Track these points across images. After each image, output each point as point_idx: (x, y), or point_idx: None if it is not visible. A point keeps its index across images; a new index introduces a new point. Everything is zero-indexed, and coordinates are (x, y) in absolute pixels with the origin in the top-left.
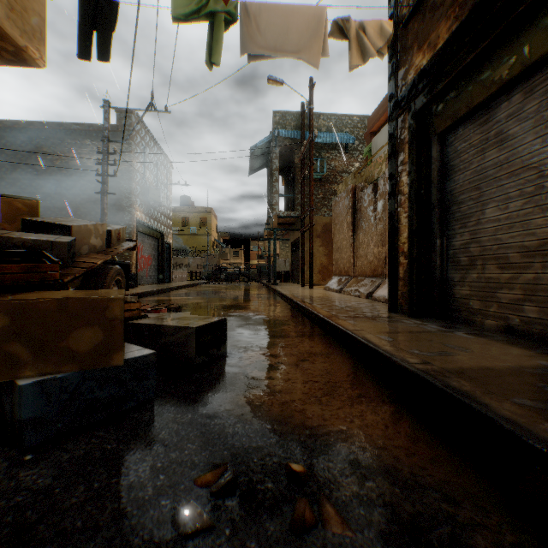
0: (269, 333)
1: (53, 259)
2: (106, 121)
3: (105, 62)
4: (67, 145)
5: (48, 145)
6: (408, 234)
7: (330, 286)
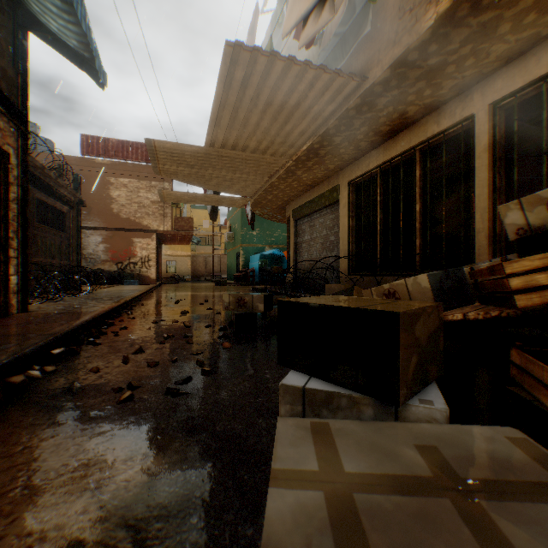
0: None
1: None
2: None
3: None
4: None
5: None
6: None
7: None
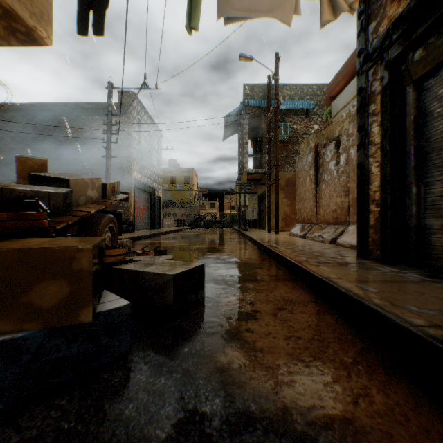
0: (243, 276)
1: (44, 208)
2: (109, 99)
3: (100, 36)
4: (81, 121)
5: (67, 121)
6: (380, 182)
7: (294, 232)
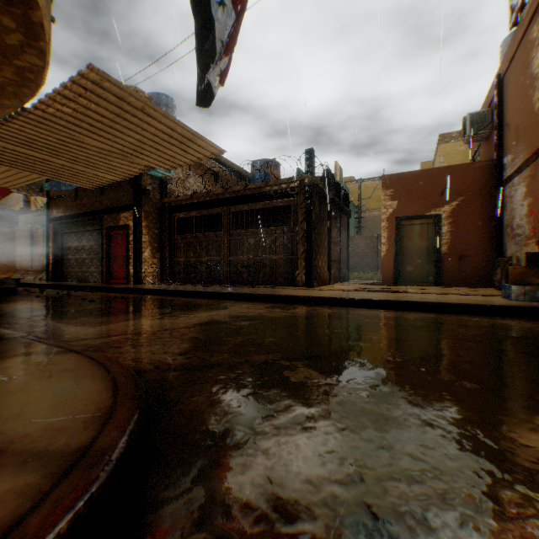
0: None
1: None
2: None
3: None
4: None
5: None
6: (53, 258)
7: (17, 276)
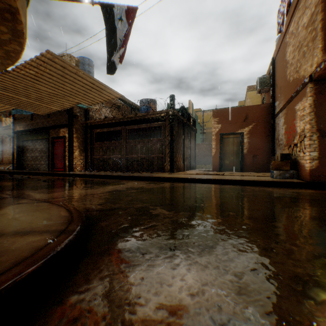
0: None
1: None
2: None
3: None
4: None
5: None
6: (17, 156)
7: None
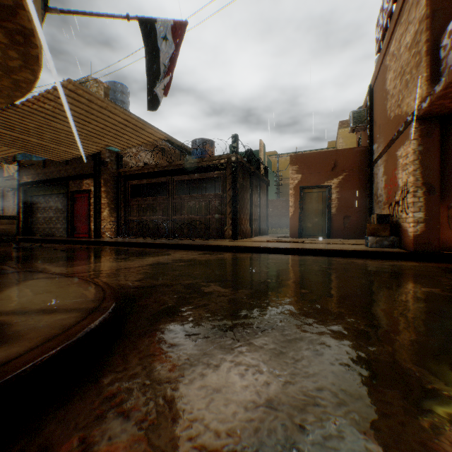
0: None
1: None
2: None
3: None
4: None
5: None
6: (24, 217)
7: None
